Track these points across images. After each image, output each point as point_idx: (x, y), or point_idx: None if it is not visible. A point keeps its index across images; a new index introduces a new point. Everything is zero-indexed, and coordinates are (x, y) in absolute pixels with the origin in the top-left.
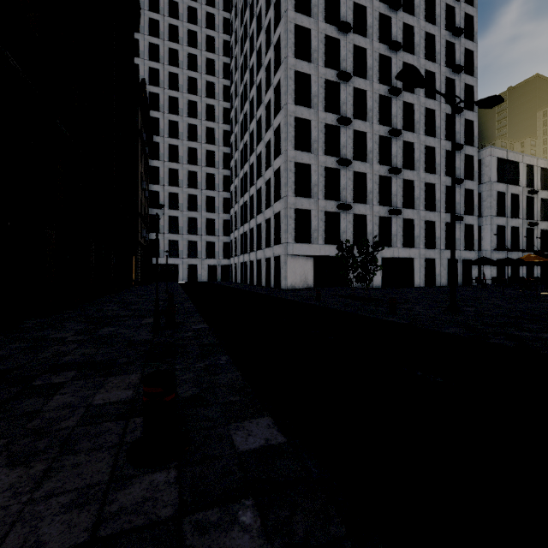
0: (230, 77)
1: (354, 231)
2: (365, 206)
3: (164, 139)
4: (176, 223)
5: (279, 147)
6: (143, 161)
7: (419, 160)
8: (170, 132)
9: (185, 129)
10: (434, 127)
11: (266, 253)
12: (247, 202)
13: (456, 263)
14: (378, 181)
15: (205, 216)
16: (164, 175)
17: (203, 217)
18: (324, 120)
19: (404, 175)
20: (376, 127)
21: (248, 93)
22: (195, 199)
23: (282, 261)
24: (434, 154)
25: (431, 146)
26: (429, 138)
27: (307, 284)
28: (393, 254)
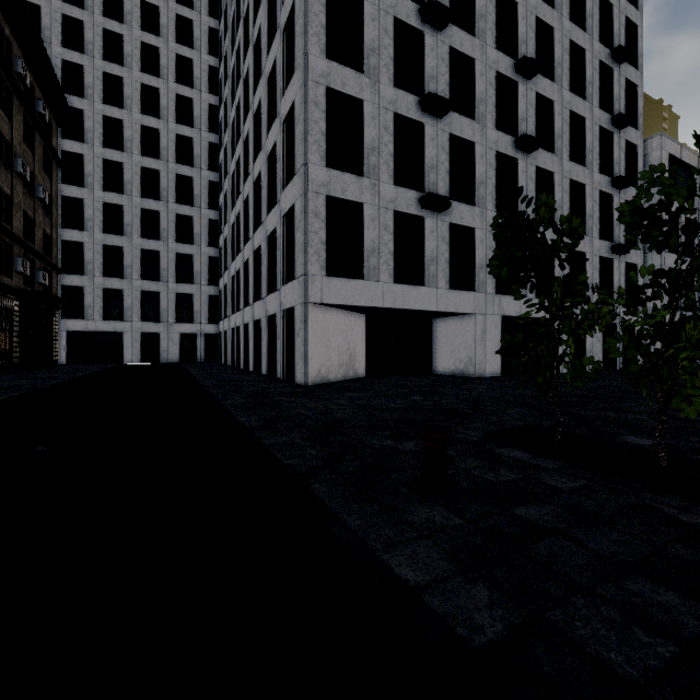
0: (219, 8)
1: (450, 260)
2: (471, 210)
3: (94, 106)
4: (119, 259)
5: (293, 67)
6: (21, 119)
7: (561, 136)
8: (107, 94)
9: (136, 93)
10: (583, 81)
11: (269, 306)
12: (240, 213)
13: (614, 330)
14: (494, 164)
15: (176, 248)
16: (94, 169)
17: (171, 251)
18: (391, 8)
19: (538, 158)
20: (491, 52)
21: (241, 6)
22: (156, 217)
23: (297, 319)
24: (583, 131)
25: (580, 115)
26: (576, 98)
27: (355, 371)
28: (520, 311)
